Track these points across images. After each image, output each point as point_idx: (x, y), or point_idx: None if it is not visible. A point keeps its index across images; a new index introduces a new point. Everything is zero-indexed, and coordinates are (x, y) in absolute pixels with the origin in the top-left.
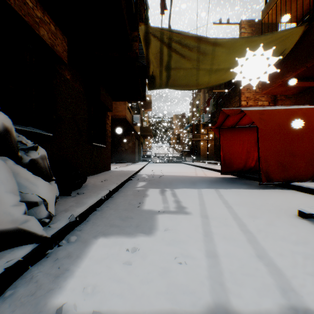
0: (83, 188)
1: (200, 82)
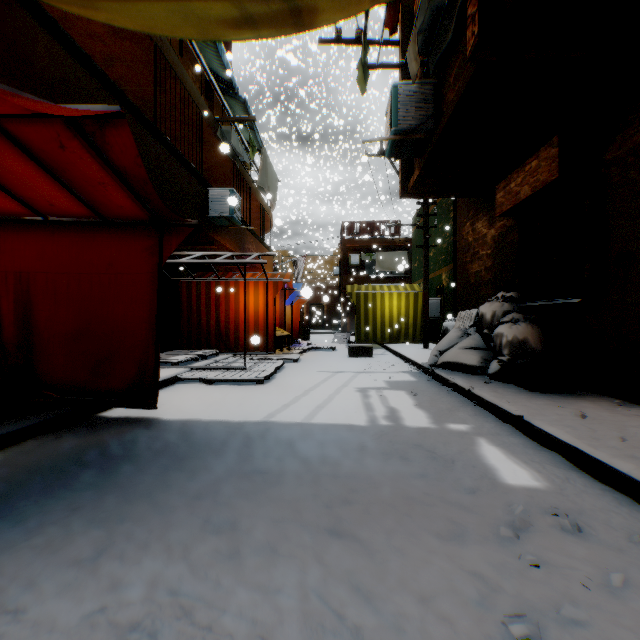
0: (523, 390)
1: None
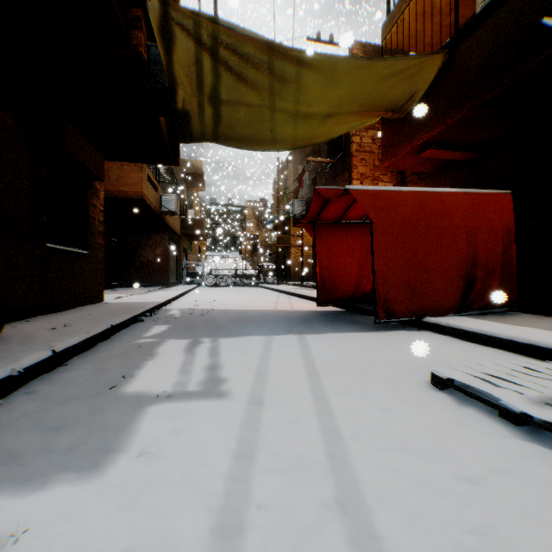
0: None
1: (279, 136)
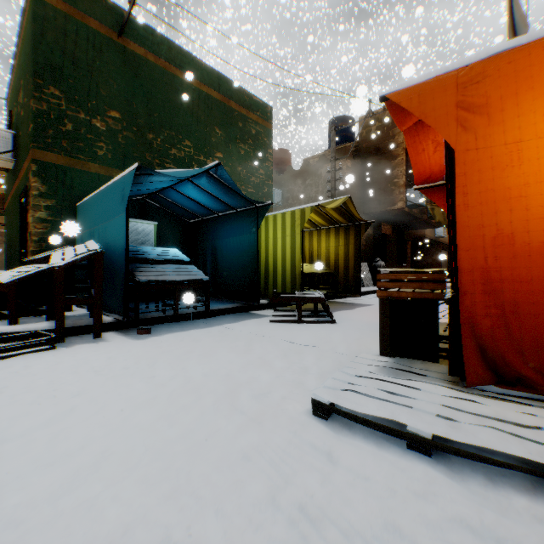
0: None
1: None
